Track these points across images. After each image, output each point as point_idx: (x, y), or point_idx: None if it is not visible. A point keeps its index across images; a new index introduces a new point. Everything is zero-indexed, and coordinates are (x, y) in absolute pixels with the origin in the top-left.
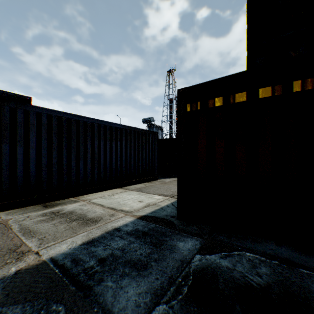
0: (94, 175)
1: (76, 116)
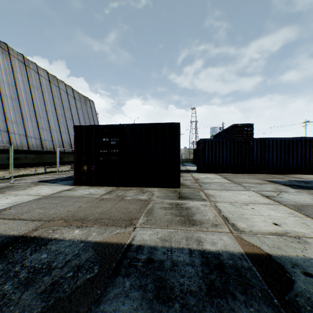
0: (301, 166)
1: (291, 138)
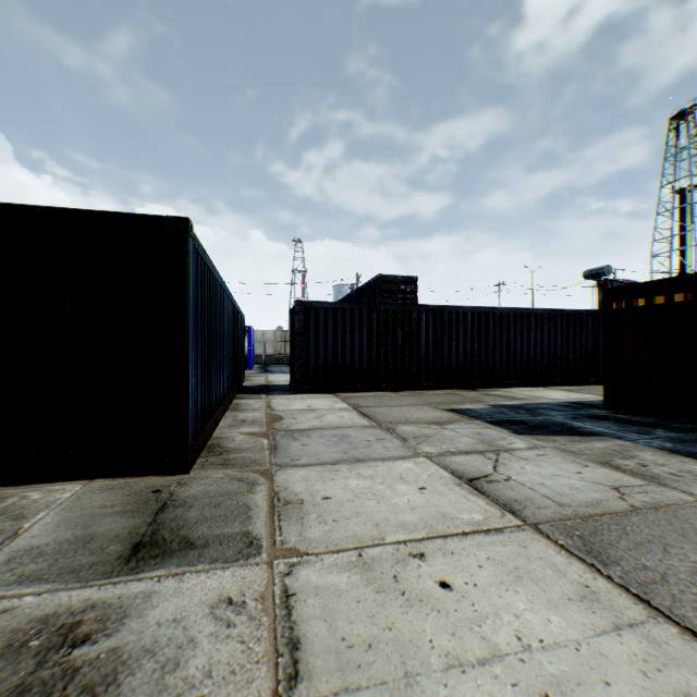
0: (509, 369)
1: (492, 308)
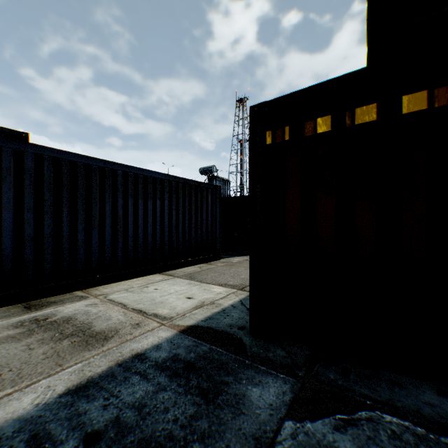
0: (117, 254)
1: (86, 158)
